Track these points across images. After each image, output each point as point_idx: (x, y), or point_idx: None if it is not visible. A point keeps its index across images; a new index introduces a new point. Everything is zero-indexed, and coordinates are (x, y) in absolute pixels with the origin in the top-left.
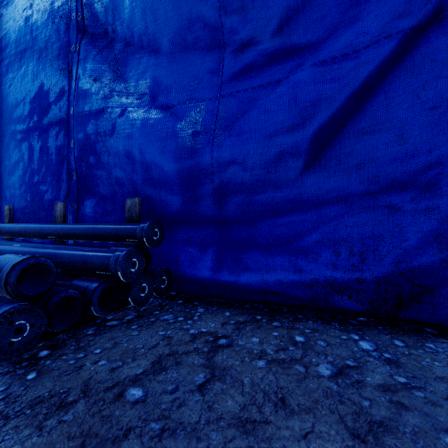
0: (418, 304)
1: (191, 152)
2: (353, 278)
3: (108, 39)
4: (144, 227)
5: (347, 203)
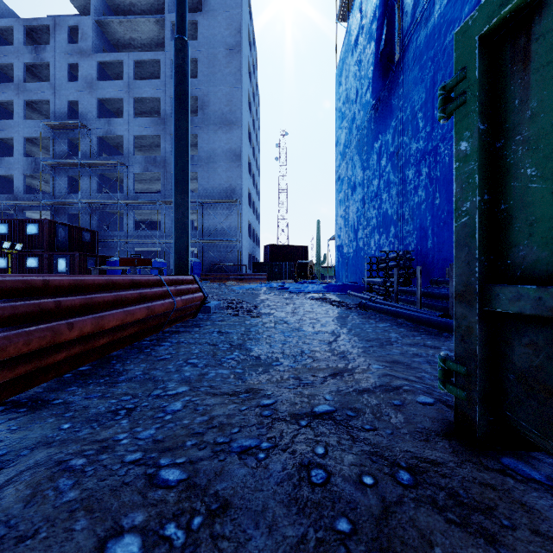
0: None
1: None
2: None
3: None
4: None
5: None
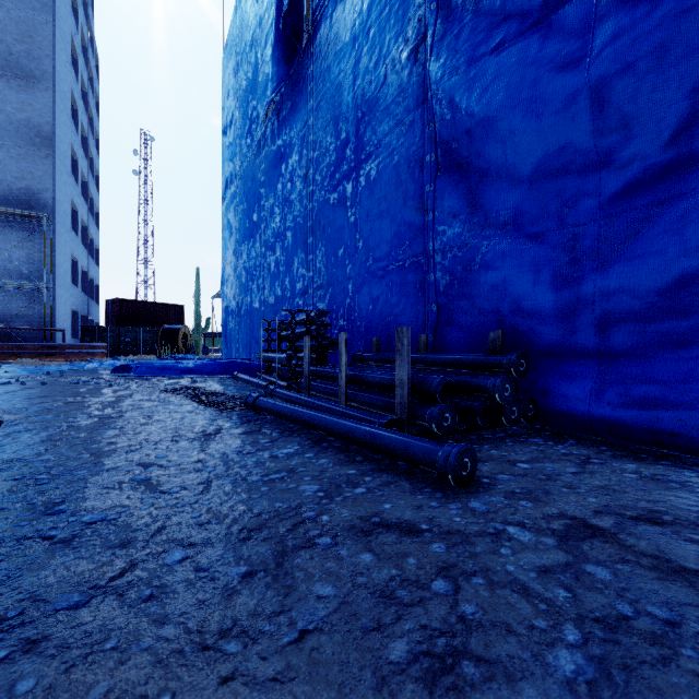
0: None
1: (560, 283)
2: None
3: (462, 171)
4: (511, 358)
5: None
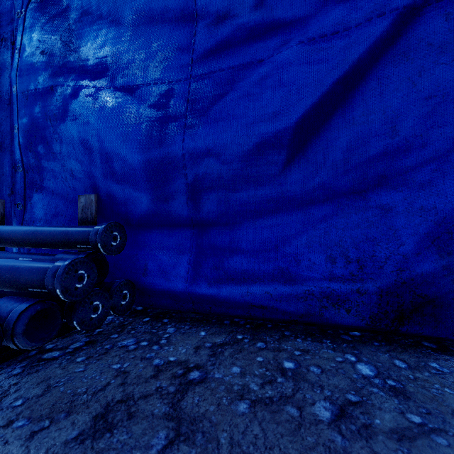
0: (418, 317)
1: (160, 140)
2: (347, 288)
3: (61, 6)
4: (99, 230)
5: (339, 202)
